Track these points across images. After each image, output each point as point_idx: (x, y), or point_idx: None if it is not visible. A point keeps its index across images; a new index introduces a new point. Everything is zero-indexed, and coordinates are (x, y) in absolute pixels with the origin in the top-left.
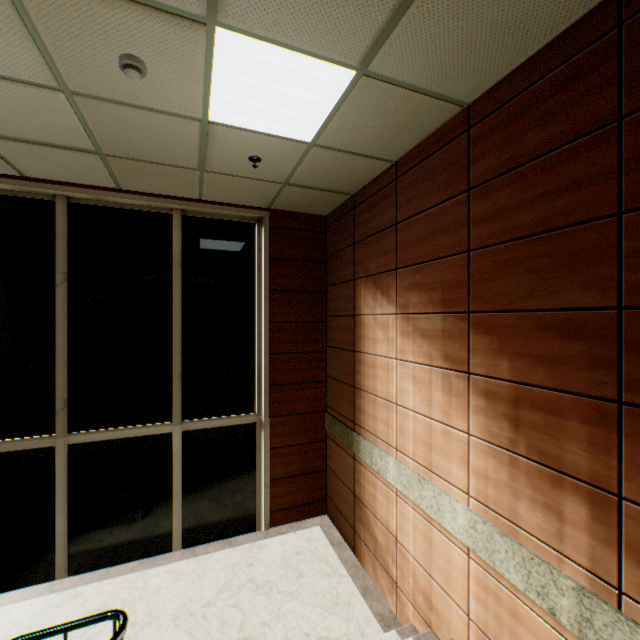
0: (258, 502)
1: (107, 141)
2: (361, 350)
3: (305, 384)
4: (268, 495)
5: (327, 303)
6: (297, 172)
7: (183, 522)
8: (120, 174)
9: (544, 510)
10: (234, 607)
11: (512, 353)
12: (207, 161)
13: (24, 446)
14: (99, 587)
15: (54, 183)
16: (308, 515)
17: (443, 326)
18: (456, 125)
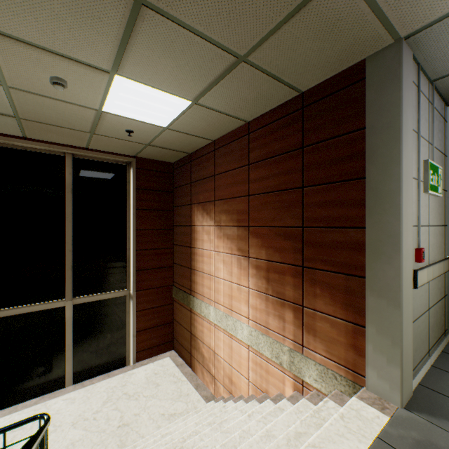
0: (128, 347)
1: (25, 112)
2: (195, 246)
3: (160, 269)
4: (135, 341)
5: (174, 217)
6: (156, 140)
7: (73, 367)
8: (28, 129)
9: (278, 318)
10: (115, 410)
11: (266, 247)
12: (97, 129)
13: None
14: (10, 418)
15: None
16: (162, 351)
17: (238, 233)
18: (243, 130)
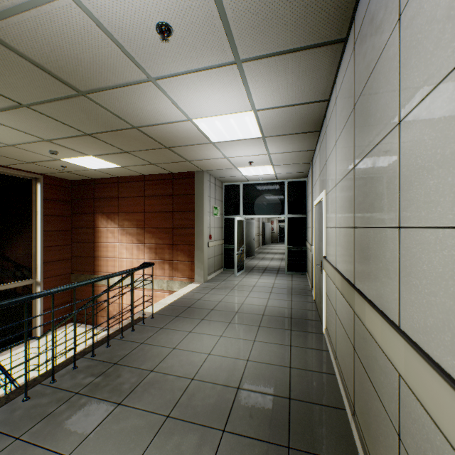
0: (34, 325)
1: None
2: (99, 242)
3: (61, 261)
4: (43, 318)
5: (73, 222)
6: (78, 171)
7: None
8: None
9: (162, 269)
10: (50, 352)
11: (155, 237)
12: (39, 162)
13: None
14: None
15: None
16: (63, 324)
17: (137, 232)
18: (141, 178)
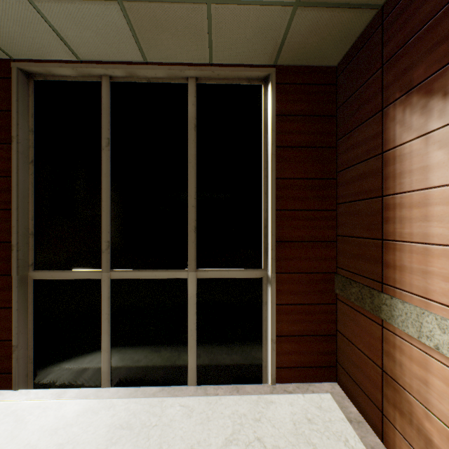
0: (264, 355)
1: None
2: (395, 191)
3: (312, 243)
4: (274, 350)
5: (337, 158)
6: None
7: (197, 360)
8: (141, 35)
9: None
10: None
11: None
12: None
13: (82, 276)
14: (127, 403)
15: (99, 64)
16: (316, 379)
17: None
18: None
